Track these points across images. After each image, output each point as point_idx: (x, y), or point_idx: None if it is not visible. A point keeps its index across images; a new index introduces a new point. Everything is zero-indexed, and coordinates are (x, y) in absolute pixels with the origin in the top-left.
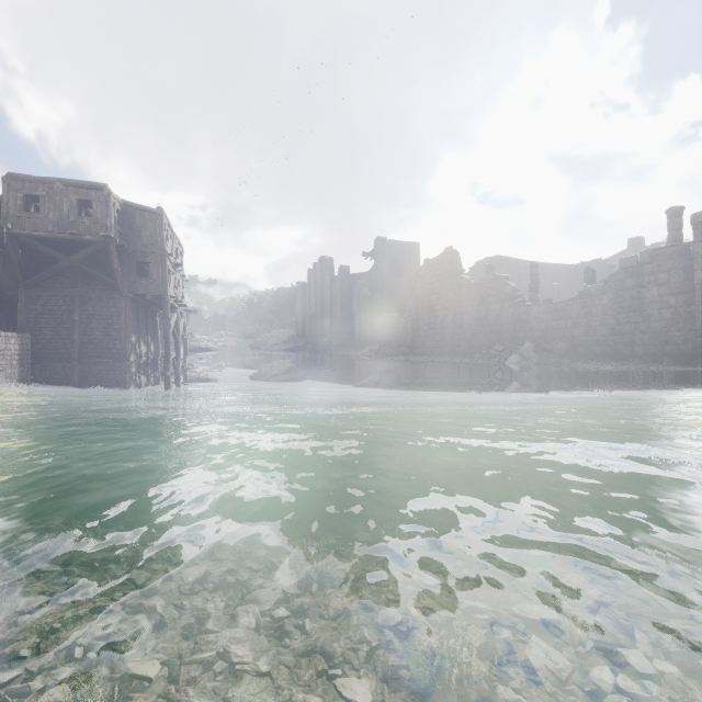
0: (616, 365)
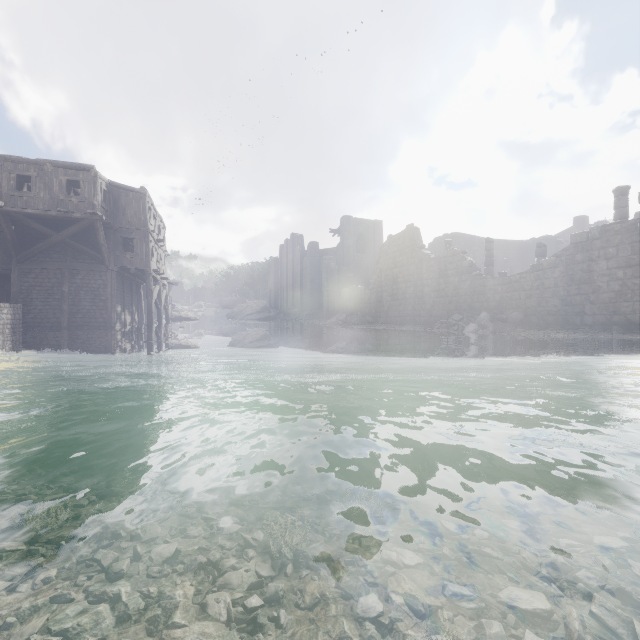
0: (568, 334)
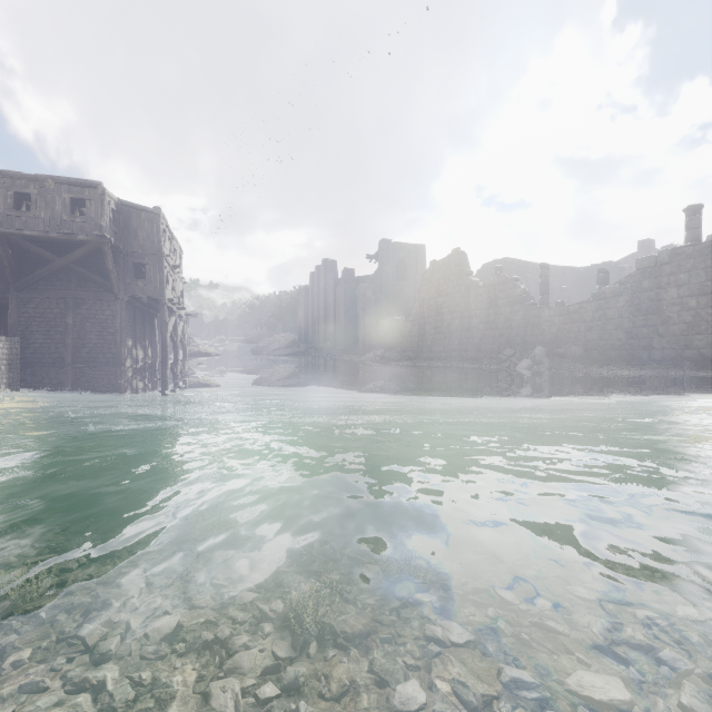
0: (634, 370)
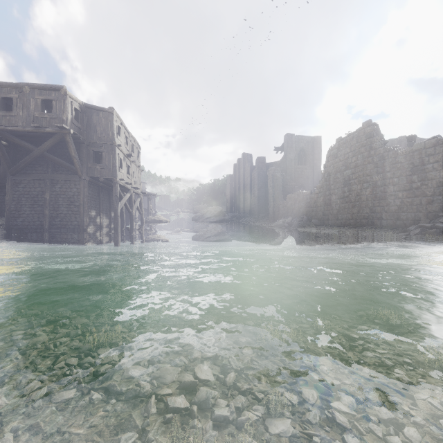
0: None
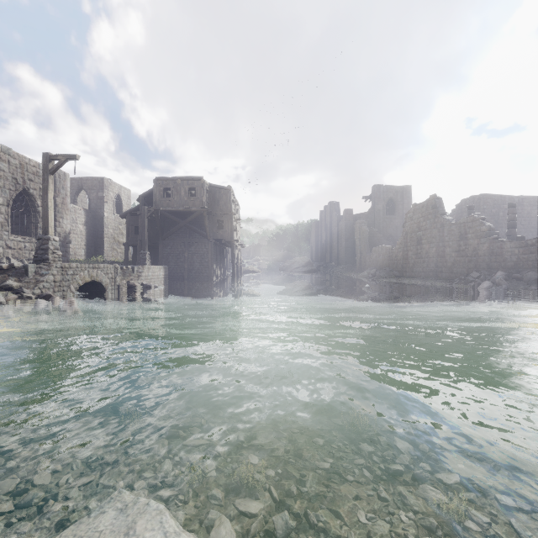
0: None
